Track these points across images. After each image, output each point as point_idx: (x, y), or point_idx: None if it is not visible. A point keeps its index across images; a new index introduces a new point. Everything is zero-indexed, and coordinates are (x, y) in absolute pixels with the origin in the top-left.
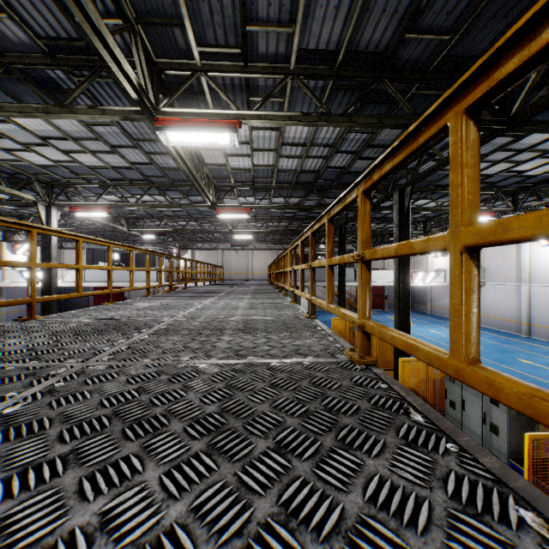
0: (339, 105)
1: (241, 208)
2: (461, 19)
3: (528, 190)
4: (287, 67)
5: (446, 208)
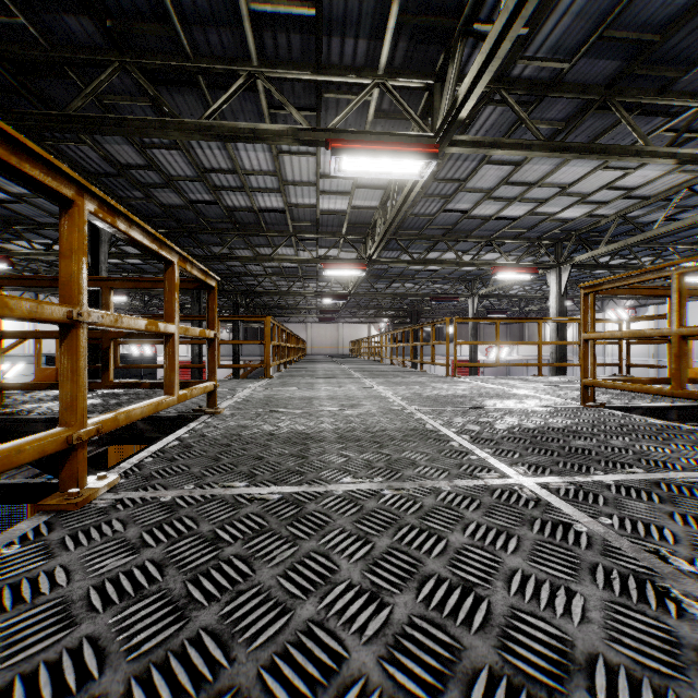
0: None
1: None
2: None
3: None
4: None
5: None
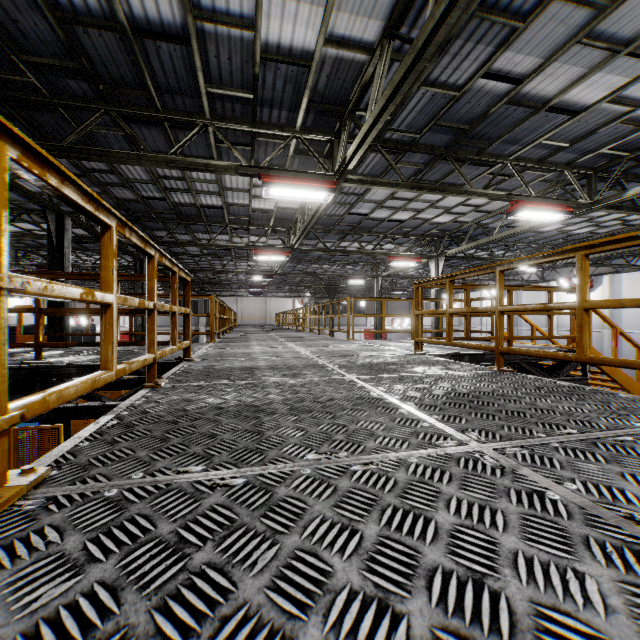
0: None
1: None
2: None
3: None
4: None
5: None
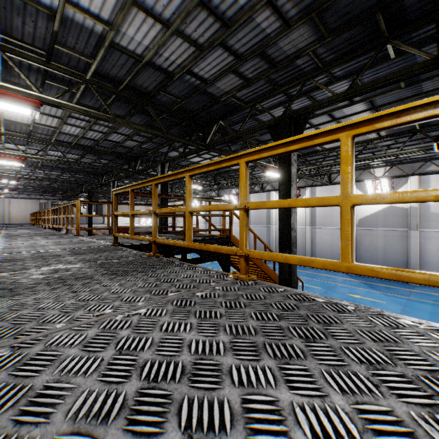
0: (76, 151)
1: (12, 177)
2: (112, 147)
3: (175, 185)
4: (50, 141)
5: (143, 189)
